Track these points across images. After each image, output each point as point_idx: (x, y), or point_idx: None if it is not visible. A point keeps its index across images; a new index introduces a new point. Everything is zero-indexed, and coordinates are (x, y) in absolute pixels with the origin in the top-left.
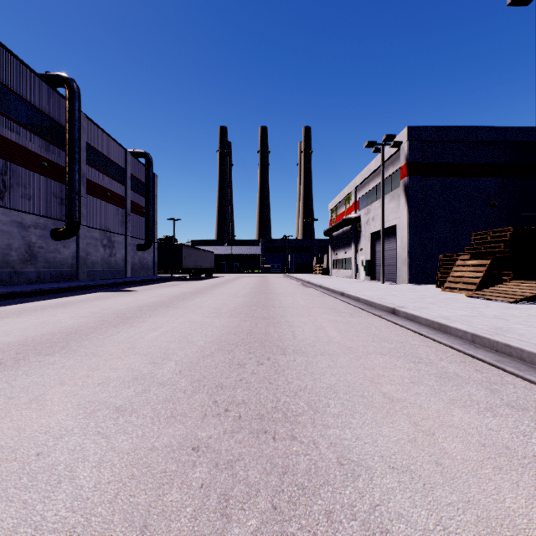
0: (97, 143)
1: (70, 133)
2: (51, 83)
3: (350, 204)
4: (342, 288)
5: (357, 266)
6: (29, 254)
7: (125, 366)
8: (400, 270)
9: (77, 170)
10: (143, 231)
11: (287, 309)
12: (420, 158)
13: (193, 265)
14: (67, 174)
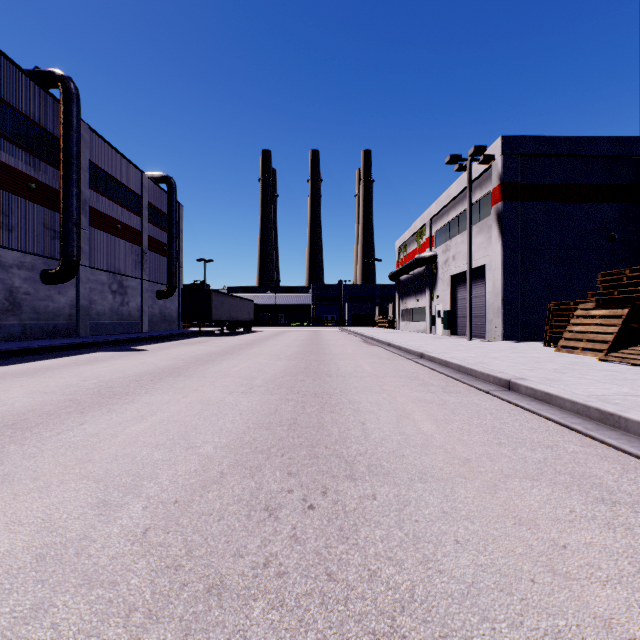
0: (104, 162)
1: (66, 146)
2: (41, 82)
3: (423, 240)
4: (419, 347)
5: (432, 318)
6: (11, 302)
7: (42, 514)
8: (492, 323)
9: (75, 194)
10: (165, 274)
11: (349, 379)
12: (518, 178)
13: (226, 317)
14: (62, 199)
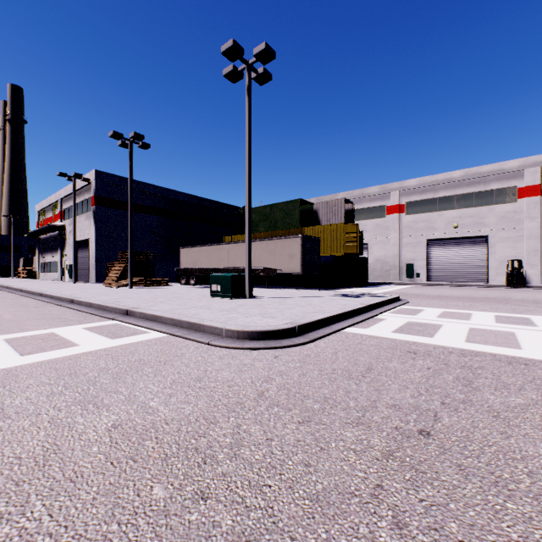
0: None
1: None
2: None
3: (57, 212)
4: (26, 287)
5: (63, 270)
6: None
7: None
8: (91, 273)
9: None
10: None
11: None
12: (106, 194)
13: None
14: None
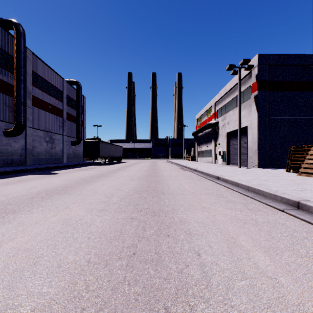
0: (41, 72)
1: (17, 61)
2: (4, 26)
3: (210, 114)
4: (214, 172)
5: (216, 155)
6: None
7: None
8: (251, 158)
9: (22, 87)
10: (76, 132)
11: (176, 196)
12: (267, 77)
13: (107, 155)
14: (15, 90)
